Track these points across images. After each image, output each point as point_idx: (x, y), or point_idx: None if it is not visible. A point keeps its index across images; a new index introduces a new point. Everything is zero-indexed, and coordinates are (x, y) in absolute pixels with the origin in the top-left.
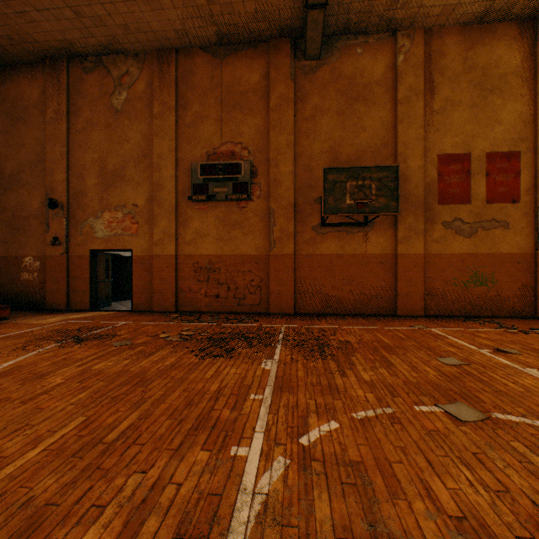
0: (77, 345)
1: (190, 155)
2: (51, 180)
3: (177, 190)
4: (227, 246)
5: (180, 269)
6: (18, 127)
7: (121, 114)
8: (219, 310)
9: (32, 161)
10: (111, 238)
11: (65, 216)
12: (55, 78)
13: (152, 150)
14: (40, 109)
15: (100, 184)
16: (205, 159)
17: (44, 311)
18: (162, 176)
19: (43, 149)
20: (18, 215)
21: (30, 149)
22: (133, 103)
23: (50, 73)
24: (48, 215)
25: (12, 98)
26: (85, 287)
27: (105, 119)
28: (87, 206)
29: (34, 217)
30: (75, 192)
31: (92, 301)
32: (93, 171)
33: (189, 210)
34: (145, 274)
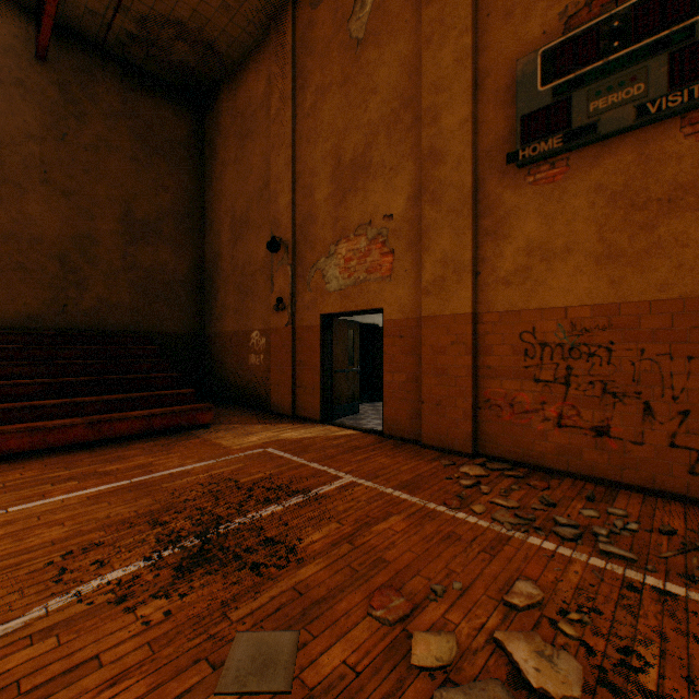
0: (153, 600)
1: (510, 47)
2: (275, 209)
3: (474, 154)
4: (640, 273)
5: (483, 348)
6: (246, 148)
7: (364, 45)
8: (606, 474)
9: (258, 189)
10: (348, 291)
11: (289, 263)
12: (278, 46)
13: (418, 85)
14: (266, 106)
15: (333, 193)
16: (554, 36)
17: (268, 413)
18: (439, 131)
19: (268, 166)
20: (246, 272)
21: (257, 173)
22: (383, 7)
23: (273, 43)
24: (272, 264)
25: (241, 111)
26: (313, 380)
27: (340, 70)
28: (316, 240)
29: (260, 272)
30: (301, 220)
31: (323, 405)
32: (323, 175)
33: (508, 192)
34: (405, 359)
